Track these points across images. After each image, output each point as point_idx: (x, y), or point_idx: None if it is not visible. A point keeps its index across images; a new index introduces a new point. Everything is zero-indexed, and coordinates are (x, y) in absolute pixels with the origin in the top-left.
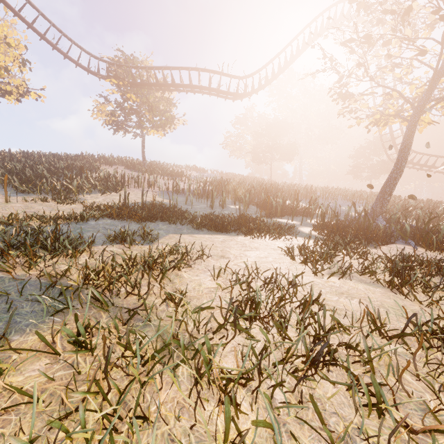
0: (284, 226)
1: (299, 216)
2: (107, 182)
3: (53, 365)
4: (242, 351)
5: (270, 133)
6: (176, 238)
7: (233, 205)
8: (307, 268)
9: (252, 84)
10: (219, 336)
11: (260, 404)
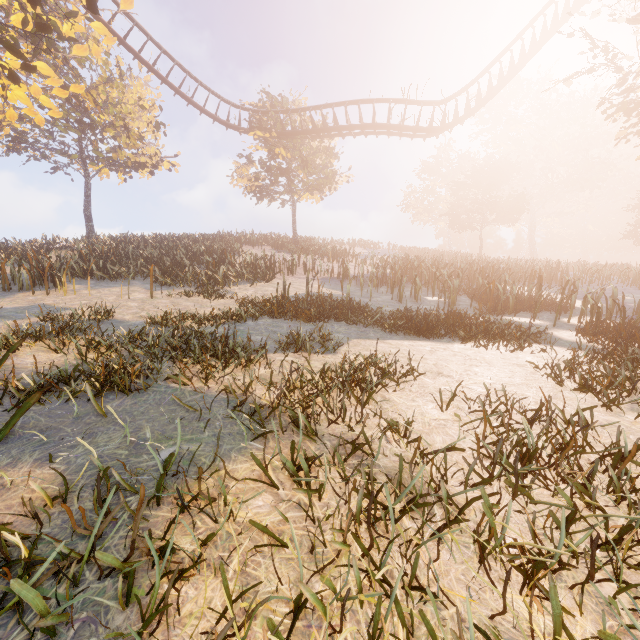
0: (525, 329)
1: (545, 313)
2: (255, 268)
3: (278, 504)
4: (534, 519)
5: (480, 182)
6: (363, 345)
7: (430, 295)
8: (589, 399)
9: (455, 111)
10: (480, 493)
11: (586, 603)
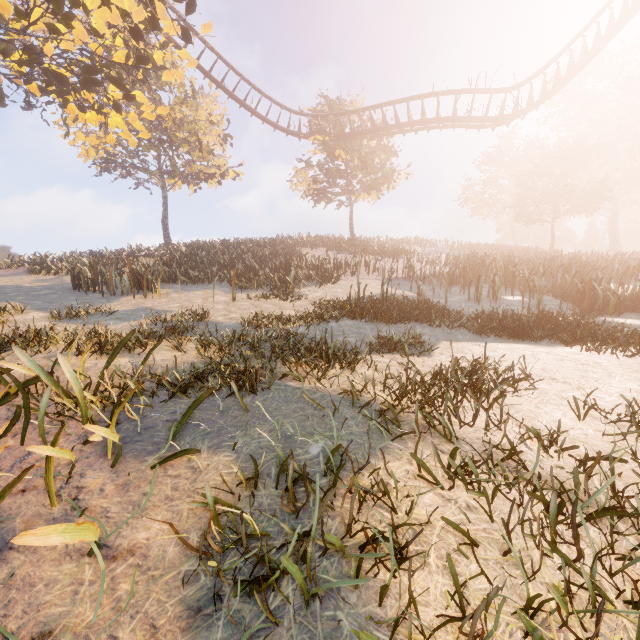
0: (638, 331)
1: None
2: (321, 270)
3: (446, 504)
4: None
5: (553, 170)
6: (456, 347)
7: (508, 295)
8: None
9: (530, 95)
10: None
11: None
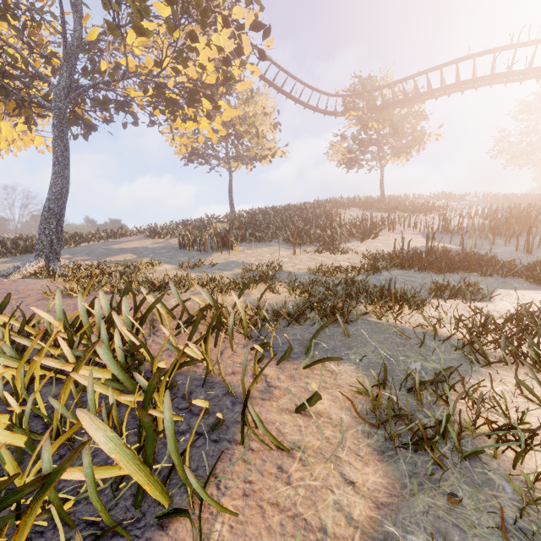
0: None
1: None
2: (360, 227)
3: None
4: None
5: None
6: (515, 295)
7: None
8: None
9: None
10: None
11: None
